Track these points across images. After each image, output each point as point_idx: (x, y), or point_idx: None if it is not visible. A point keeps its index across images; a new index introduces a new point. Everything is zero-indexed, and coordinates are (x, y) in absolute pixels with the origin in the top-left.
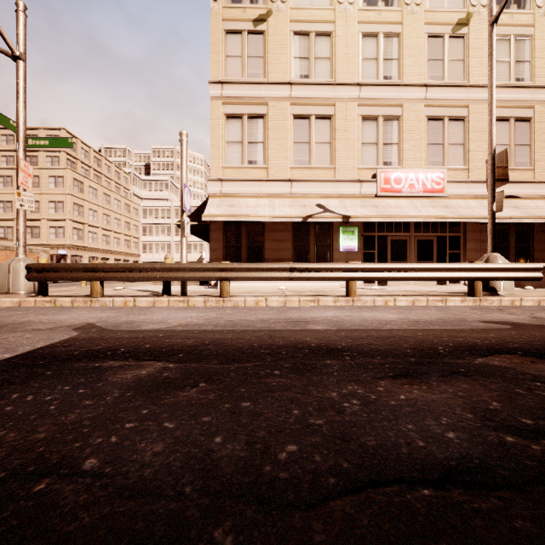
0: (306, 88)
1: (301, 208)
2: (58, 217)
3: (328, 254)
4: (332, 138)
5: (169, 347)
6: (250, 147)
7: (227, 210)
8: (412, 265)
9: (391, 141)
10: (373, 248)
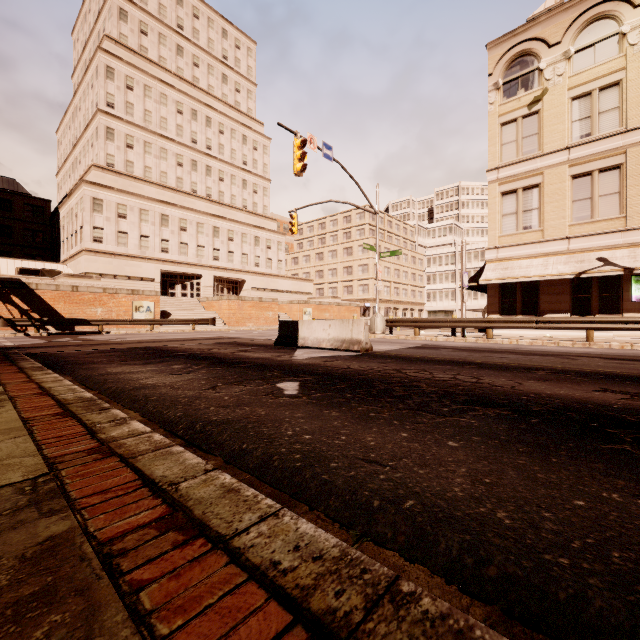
0: (587, 146)
1: (577, 264)
2: (364, 277)
3: (616, 304)
4: (622, 187)
5: (455, 348)
6: (525, 215)
7: (501, 273)
8: None
9: None
10: None
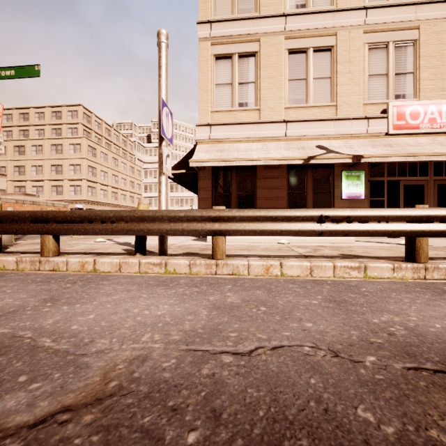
0: (303, 18)
1: (300, 150)
2: (76, 177)
3: (328, 202)
4: (333, 72)
5: None
6: (241, 88)
7: (217, 155)
8: None
9: (404, 70)
10: (381, 195)
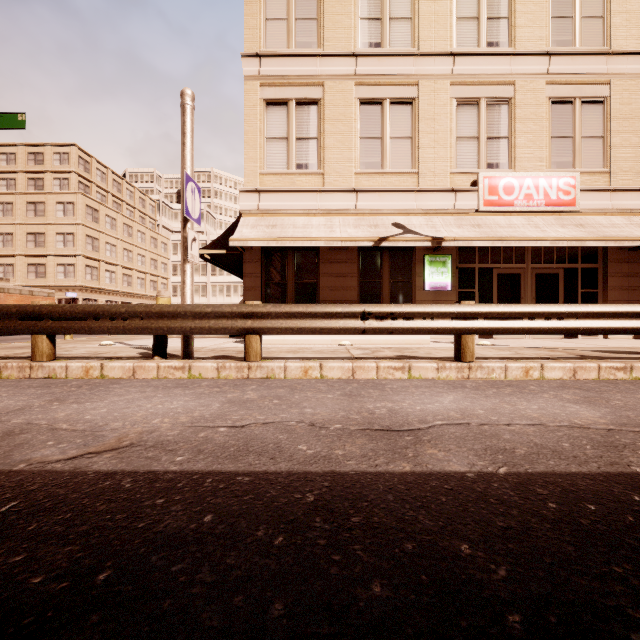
0: (378, 60)
1: (371, 228)
2: (67, 252)
3: (408, 294)
4: (414, 131)
5: None
6: (299, 145)
7: (266, 232)
8: (572, 307)
9: (498, 134)
10: (472, 285)
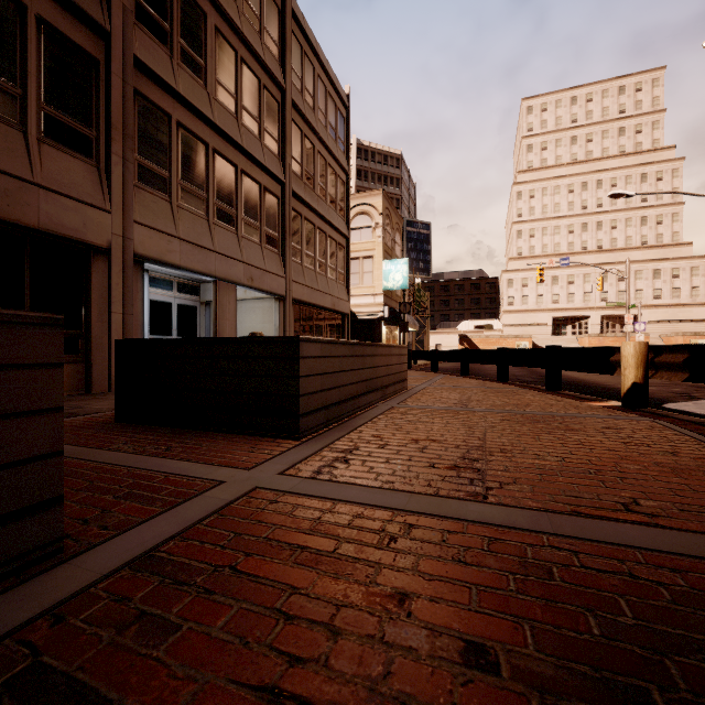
0: None
1: None
2: None
3: None
4: None
5: None
6: None
7: None
8: None
9: None
10: None
